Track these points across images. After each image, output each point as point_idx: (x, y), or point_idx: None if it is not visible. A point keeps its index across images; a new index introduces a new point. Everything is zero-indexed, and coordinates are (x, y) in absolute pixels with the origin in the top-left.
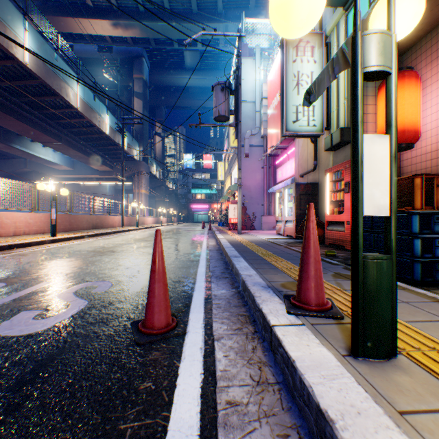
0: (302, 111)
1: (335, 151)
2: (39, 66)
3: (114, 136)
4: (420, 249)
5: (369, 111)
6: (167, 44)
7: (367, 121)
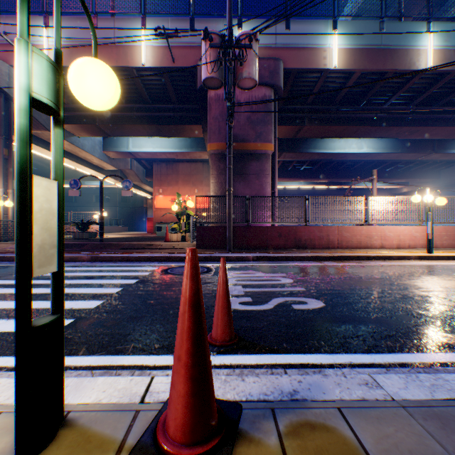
0: None
1: None
2: (446, 60)
3: None
4: None
5: None
6: None
7: None
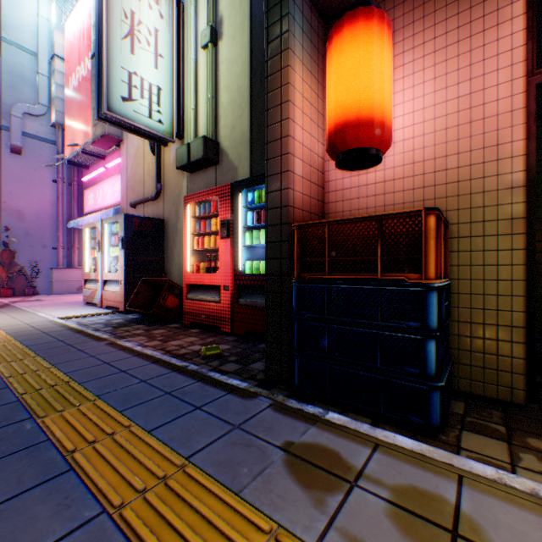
0: (142, 87)
1: (192, 174)
2: None
3: None
4: (435, 359)
5: (297, 85)
6: None
7: (295, 101)
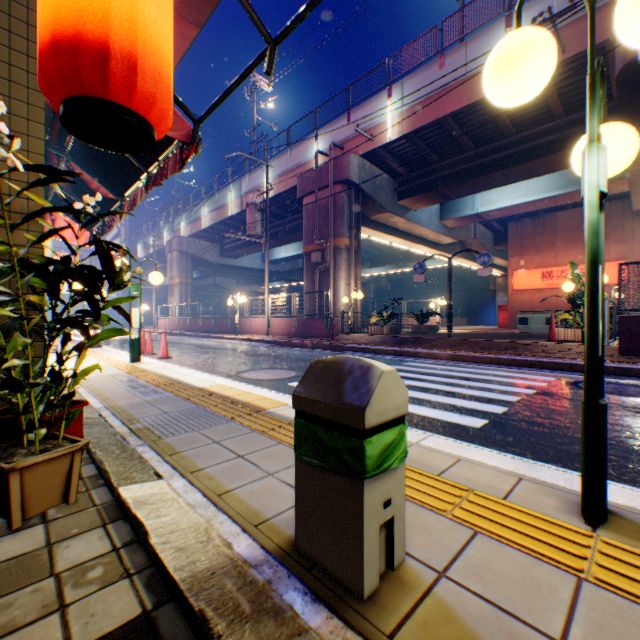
0: None
1: None
2: None
3: None
4: None
5: None
6: None
7: None
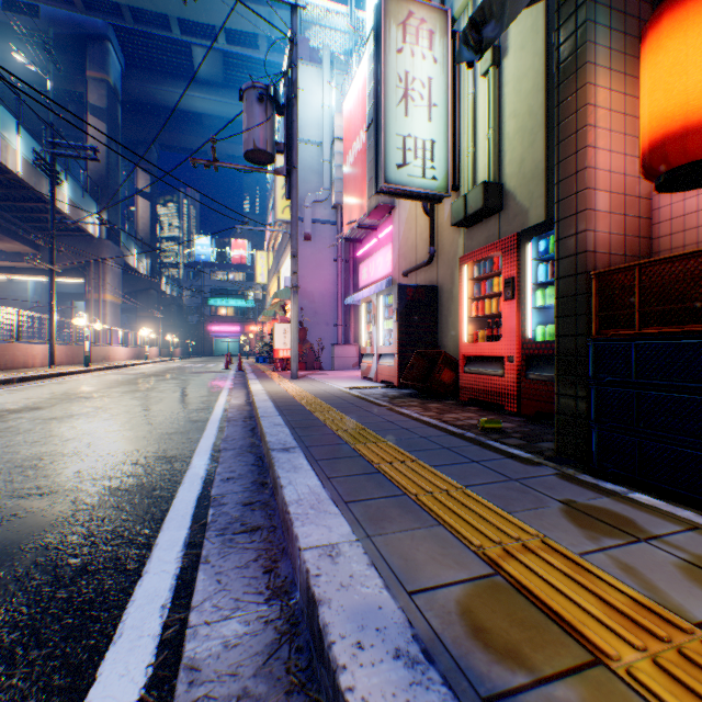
0: (414, 148)
1: (469, 229)
2: None
3: (36, 181)
4: None
5: (599, 101)
6: (159, 26)
7: (595, 123)
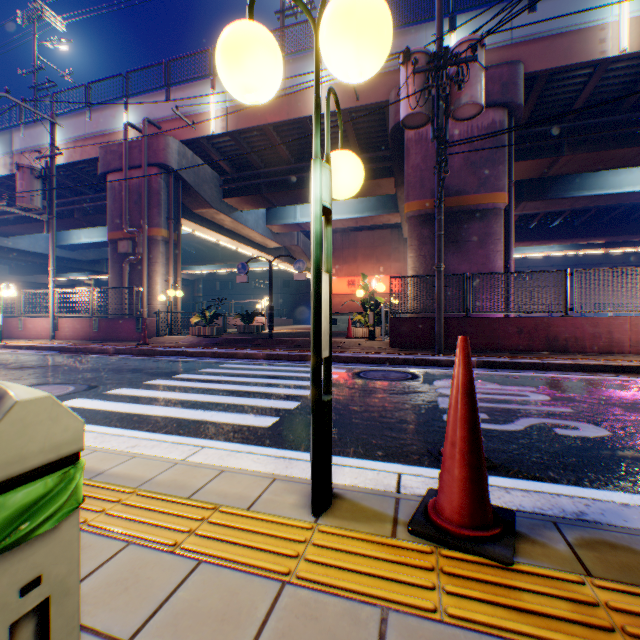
0: None
1: None
2: None
3: None
4: None
5: None
6: None
7: None
